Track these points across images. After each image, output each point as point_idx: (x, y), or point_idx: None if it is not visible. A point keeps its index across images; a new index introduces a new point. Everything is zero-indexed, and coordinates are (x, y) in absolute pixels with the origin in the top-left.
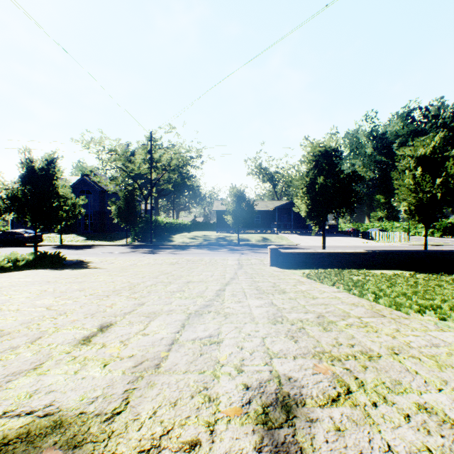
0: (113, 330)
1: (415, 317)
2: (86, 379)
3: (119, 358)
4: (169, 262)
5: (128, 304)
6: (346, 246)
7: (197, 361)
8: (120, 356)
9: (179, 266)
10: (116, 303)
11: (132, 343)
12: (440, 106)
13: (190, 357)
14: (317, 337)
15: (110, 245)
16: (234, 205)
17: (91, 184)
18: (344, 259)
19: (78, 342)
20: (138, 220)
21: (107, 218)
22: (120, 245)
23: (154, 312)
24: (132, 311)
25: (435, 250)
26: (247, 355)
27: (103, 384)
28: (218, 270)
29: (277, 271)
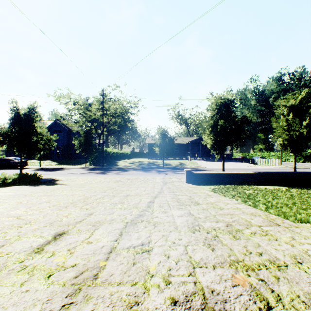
0: (64, 238)
1: (300, 224)
2: (29, 292)
3: (63, 268)
4: (115, 180)
5: (80, 214)
6: (238, 169)
7: (130, 271)
8: (65, 265)
9: (122, 183)
10: (71, 213)
11: (77, 252)
12: (302, 72)
13: (124, 266)
14: (229, 245)
15: (74, 168)
16: (160, 140)
17: (61, 125)
18: (238, 178)
19: (32, 250)
20: (94, 150)
21: (72, 149)
22: (81, 168)
23: (99, 221)
24: (82, 220)
25: (303, 172)
26: (173, 265)
27: (44, 298)
28: (149, 186)
29: (191, 187)
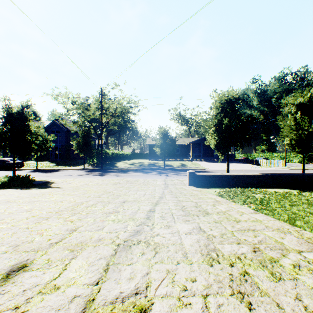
0: (20, 278)
1: None
2: None
3: None
4: (113, 182)
5: (60, 230)
6: (242, 170)
7: None
8: None
9: (120, 185)
10: (49, 229)
11: None
12: (305, 72)
13: None
14: (273, 294)
15: (72, 169)
16: (161, 140)
17: (60, 125)
18: (244, 180)
19: None
20: (92, 151)
21: (71, 150)
22: (79, 169)
23: (82, 243)
24: (59, 240)
25: None
26: None
27: None
28: (149, 189)
29: (195, 190)
